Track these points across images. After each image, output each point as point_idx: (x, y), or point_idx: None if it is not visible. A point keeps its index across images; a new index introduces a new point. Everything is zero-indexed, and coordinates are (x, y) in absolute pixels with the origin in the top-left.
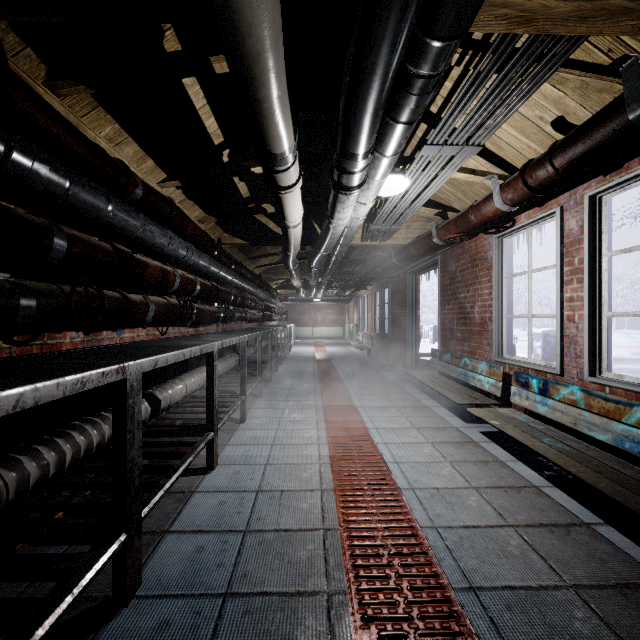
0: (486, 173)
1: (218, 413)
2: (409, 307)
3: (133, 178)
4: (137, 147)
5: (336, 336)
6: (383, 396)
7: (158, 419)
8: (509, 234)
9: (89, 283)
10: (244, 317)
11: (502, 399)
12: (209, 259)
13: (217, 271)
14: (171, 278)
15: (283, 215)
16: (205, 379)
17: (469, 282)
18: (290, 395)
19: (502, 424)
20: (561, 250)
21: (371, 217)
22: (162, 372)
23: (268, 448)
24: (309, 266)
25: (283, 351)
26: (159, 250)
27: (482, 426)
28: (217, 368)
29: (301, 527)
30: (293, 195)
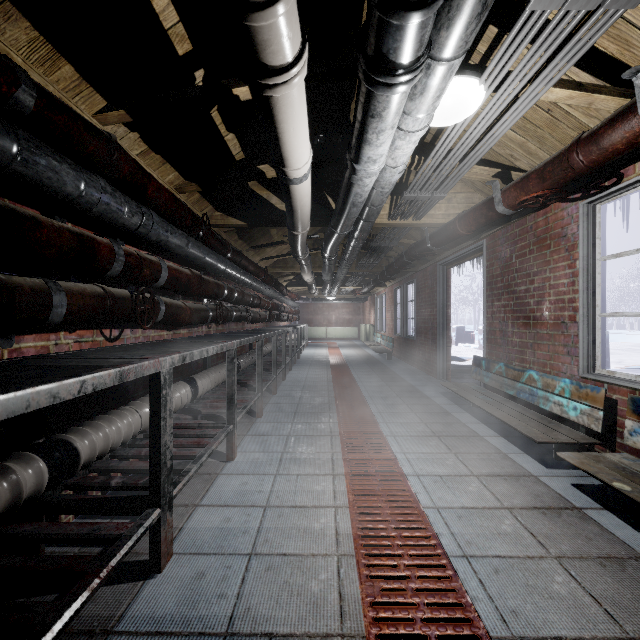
0: (601, 88)
1: (186, 458)
2: (440, 305)
3: (9, 69)
4: (32, 30)
5: (351, 337)
6: (416, 417)
7: (92, 470)
8: (609, 196)
9: None
10: (245, 316)
11: (596, 432)
12: (186, 238)
13: (201, 256)
14: (104, 254)
15: (279, 154)
16: (179, 401)
17: (534, 270)
18: (298, 414)
19: (637, 491)
20: None
21: (401, 188)
22: (111, 395)
23: (259, 515)
24: (322, 255)
25: (293, 355)
26: (83, 209)
27: (572, 474)
28: (170, 399)
29: None
30: (292, 100)
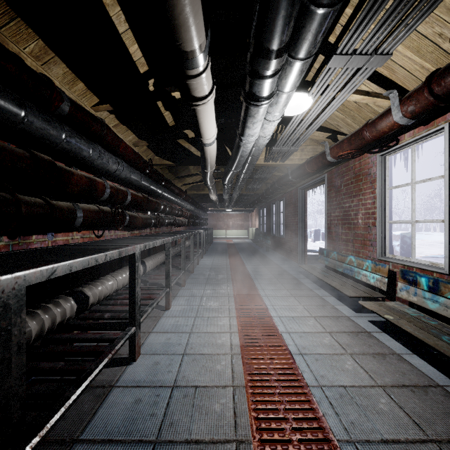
0: (379, 94)
1: (144, 305)
2: (300, 215)
3: (58, 93)
4: (66, 68)
5: (243, 236)
6: (282, 286)
7: (91, 311)
8: (392, 152)
9: (15, 190)
10: (173, 223)
11: (385, 292)
12: (140, 175)
13: (148, 185)
14: (100, 188)
15: (199, 132)
16: None
17: (353, 194)
18: (207, 284)
19: (396, 319)
20: (449, 162)
21: (272, 142)
22: (98, 269)
23: (186, 336)
24: (223, 183)
25: (203, 248)
26: (89, 163)
27: (370, 315)
28: (139, 268)
29: (213, 437)
30: (207, 109)
